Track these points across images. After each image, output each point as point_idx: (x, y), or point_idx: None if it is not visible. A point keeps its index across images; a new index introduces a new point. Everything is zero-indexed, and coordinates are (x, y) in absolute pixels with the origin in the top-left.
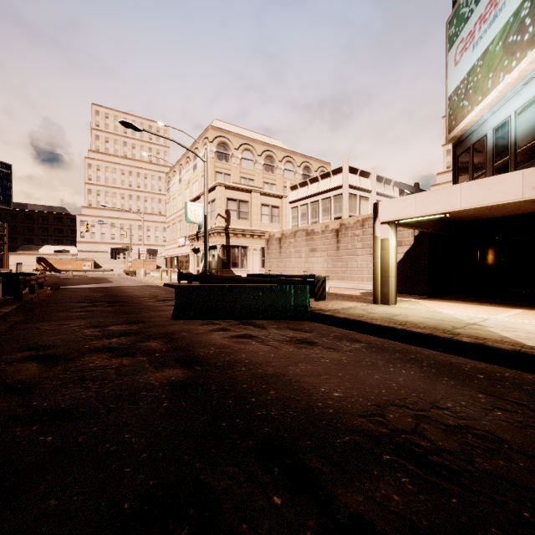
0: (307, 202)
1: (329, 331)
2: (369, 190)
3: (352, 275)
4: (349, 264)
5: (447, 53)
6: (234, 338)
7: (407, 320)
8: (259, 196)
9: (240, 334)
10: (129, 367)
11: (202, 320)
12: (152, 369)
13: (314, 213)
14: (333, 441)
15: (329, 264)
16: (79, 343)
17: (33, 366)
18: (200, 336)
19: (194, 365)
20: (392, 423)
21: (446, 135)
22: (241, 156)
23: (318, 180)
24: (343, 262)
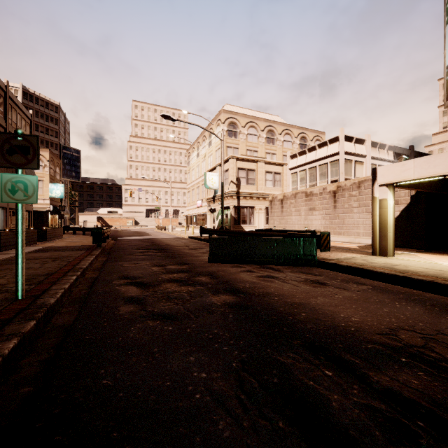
0: (305, 168)
1: (336, 275)
2: (363, 155)
3: (348, 230)
4: (345, 221)
5: (445, 25)
6: (260, 277)
7: (407, 269)
8: (264, 165)
9: (263, 275)
10: (195, 292)
11: (230, 264)
12: (211, 295)
13: (312, 177)
14: (359, 347)
15: (327, 221)
16: (154, 276)
17: (134, 288)
18: (234, 275)
19: (239, 294)
20: (404, 340)
21: (444, 101)
22: (247, 132)
23: (315, 149)
24: (340, 220)
